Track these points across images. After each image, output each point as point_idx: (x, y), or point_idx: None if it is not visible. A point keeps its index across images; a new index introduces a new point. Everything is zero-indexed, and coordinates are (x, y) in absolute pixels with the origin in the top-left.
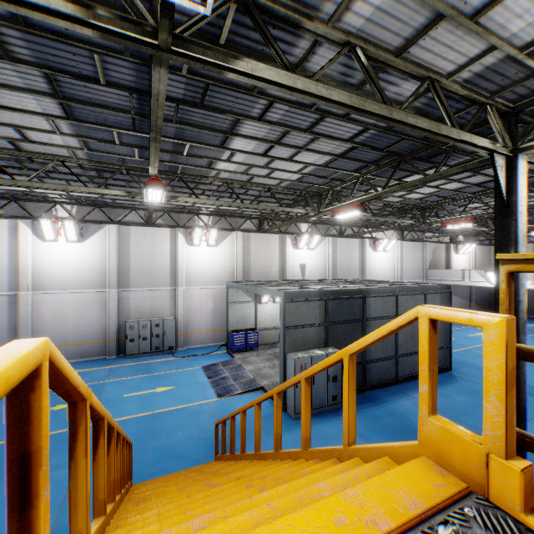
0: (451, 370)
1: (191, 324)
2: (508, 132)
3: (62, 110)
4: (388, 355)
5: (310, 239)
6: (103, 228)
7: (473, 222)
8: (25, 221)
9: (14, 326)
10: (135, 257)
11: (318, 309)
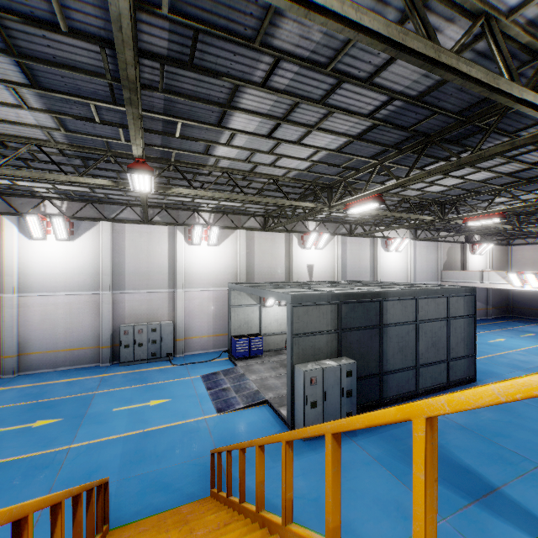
0: (476, 381)
1: (191, 329)
2: None
3: (24, 74)
4: (407, 366)
5: (318, 239)
6: (95, 225)
7: (501, 217)
8: (10, 218)
9: None
10: (130, 257)
11: (330, 315)
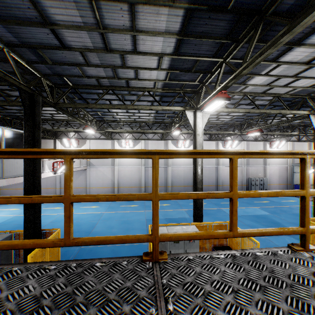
0: None
1: (270, 181)
2: None
3: None
4: None
5: None
6: (240, 142)
7: None
8: (220, 141)
9: (216, 177)
10: None
11: None
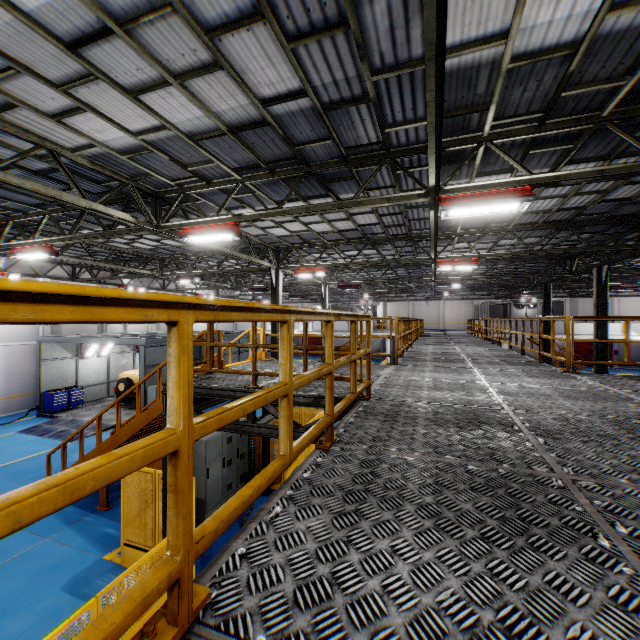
0: None
1: None
2: (277, 258)
3: None
4: None
5: None
6: None
7: (266, 290)
8: None
9: None
10: None
11: None
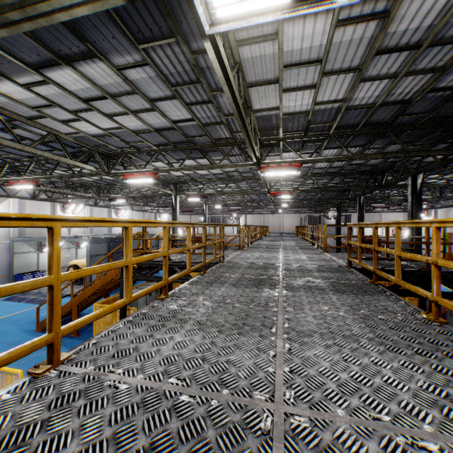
0: (159, 272)
1: None
2: (175, 188)
3: None
4: None
5: (75, 207)
6: None
7: (167, 207)
8: None
9: None
10: None
11: (105, 247)
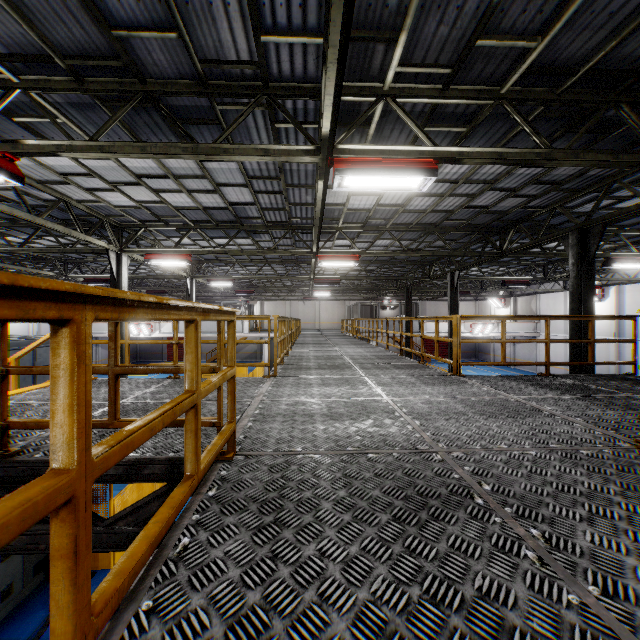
0: None
1: None
2: (119, 238)
3: None
4: None
5: None
6: None
7: None
8: None
9: None
10: None
11: None
